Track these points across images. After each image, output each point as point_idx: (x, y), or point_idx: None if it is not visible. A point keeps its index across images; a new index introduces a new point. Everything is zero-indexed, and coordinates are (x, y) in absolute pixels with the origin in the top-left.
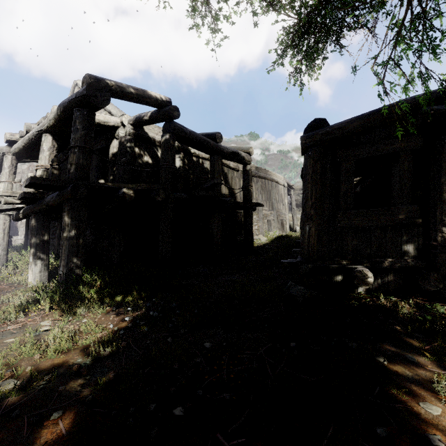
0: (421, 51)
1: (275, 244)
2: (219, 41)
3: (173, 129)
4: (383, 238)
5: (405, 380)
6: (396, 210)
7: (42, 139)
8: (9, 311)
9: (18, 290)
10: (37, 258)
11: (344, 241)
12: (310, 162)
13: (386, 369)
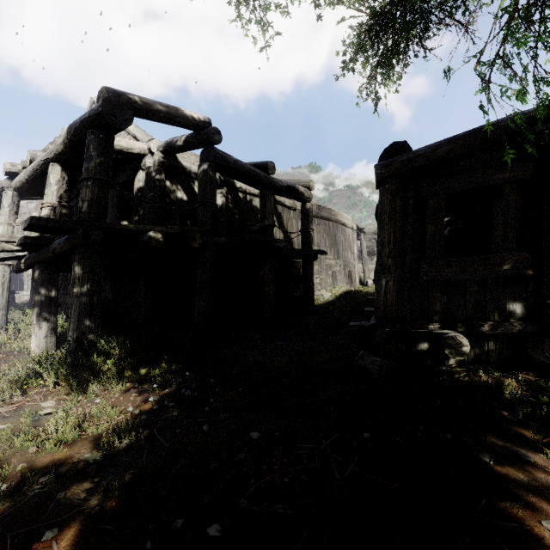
0: (537, 48)
1: (342, 301)
2: (269, 37)
3: (214, 157)
4: (482, 295)
5: (520, 488)
6: (498, 259)
7: (49, 170)
8: (2, 388)
9: (17, 360)
10: (42, 319)
11: (431, 299)
12: (387, 198)
13: (492, 471)
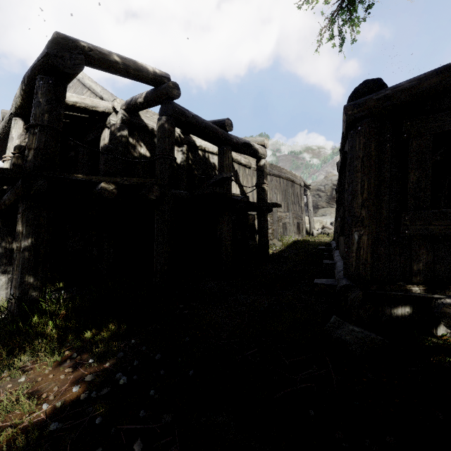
0: None
1: (293, 250)
2: None
3: (172, 110)
4: None
5: None
6: None
7: (11, 125)
8: None
9: None
10: (2, 271)
11: (414, 256)
12: (360, 141)
13: None
